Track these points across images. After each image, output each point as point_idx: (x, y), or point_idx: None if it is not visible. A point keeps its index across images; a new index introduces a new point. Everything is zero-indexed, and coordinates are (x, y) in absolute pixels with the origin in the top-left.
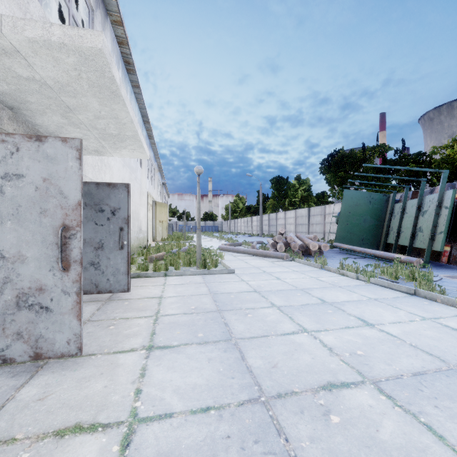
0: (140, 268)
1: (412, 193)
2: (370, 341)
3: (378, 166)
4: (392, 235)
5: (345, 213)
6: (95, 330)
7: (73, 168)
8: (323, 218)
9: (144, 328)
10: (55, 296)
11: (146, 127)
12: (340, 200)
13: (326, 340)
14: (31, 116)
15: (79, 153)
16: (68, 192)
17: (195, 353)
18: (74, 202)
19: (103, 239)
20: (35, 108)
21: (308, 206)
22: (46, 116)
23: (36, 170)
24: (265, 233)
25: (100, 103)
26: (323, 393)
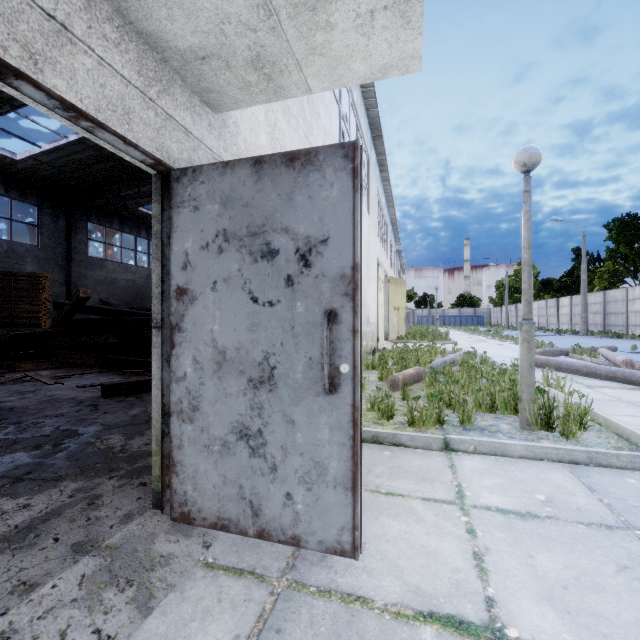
0: (375, 409)
1: None
2: None
3: None
4: None
5: None
6: None
7: None
8: None
9: None
10: None
11: (375, 149)
12: None
13: None
14: None
15: None
16: None
17: None
18: None
19: (272, 352)
20: None
21: None
22: None
23: None
24: (593, 329)
25: None
26: None
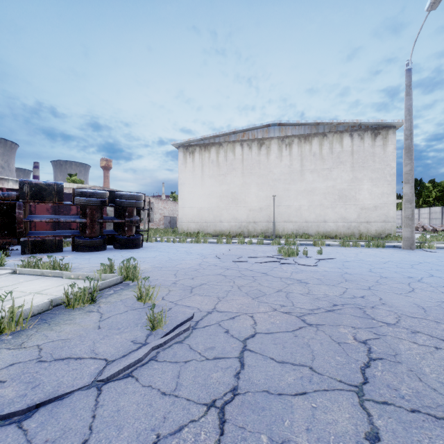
0: None
1: None
2: None
3: None
4: None
5: None
6: None
7: None
8: None
9: None
10: None
11: None
12: None
13: None
14: None
15: None
16: None
17: None
18: None
19: None
20: None
21: (442, 204)
22: None
23: None
24: (397, 226)
25: None
26: None
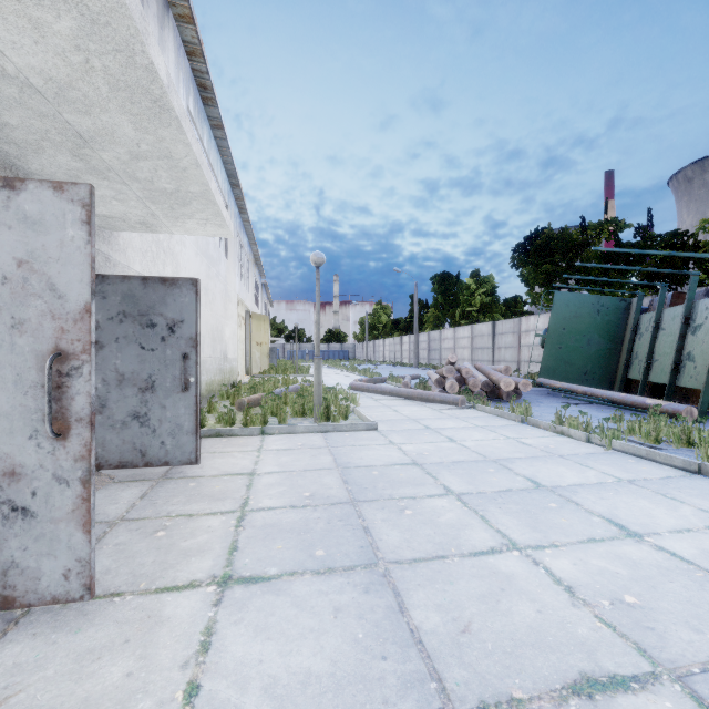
0: (221, 420)
1: (672, 297)
2: (643, 572)
3: (619, 249)
4: (637, 367)
5: (556, 330)
6: (130, 539)
7: (75, 240)
8: (516, 338)
9: (218, 537)
10: (40, 487)
11: (234, 194)
12: (549, 308)
13: (558, 569)
14: (18, 155)
15: (87, 213)
16: (65, 287)
17: (309, 595)
18: (78, 306)
19: (154, 374)
20: (22, 140)
21: (491, 319)
22: (46, 156)
23: (4, 244)
24: (422, 363)
25: (136, 127)
26: (576, 705)
